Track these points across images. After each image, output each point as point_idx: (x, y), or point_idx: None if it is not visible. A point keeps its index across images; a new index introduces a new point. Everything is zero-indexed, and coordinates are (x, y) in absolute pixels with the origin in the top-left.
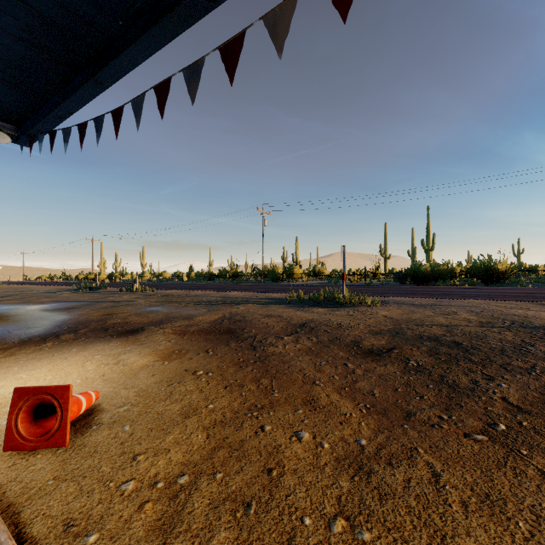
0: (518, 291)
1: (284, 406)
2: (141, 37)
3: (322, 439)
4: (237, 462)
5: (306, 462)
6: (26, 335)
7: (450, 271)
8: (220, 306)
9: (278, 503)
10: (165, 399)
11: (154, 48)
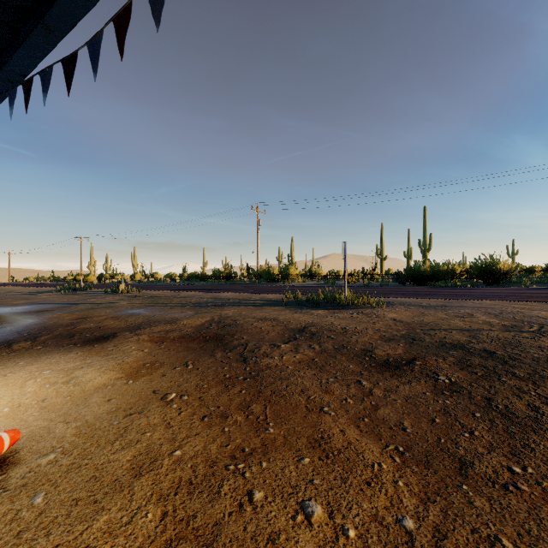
0: (526, 291)
1: (283, 451)
2: None
3: (344, 519)
4: None
5: None
6: None
7: (451, 271)
8: (210, 309)
9: None
10: (114, 441)
11: None
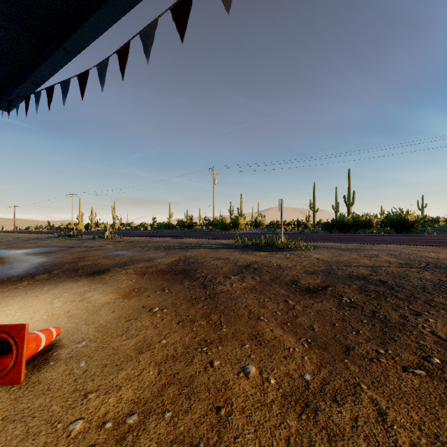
0: (426, 238)
1: (232, 341)
2: (103, 7)
3: (268, 375)
4: (186, 400)
5: (254, 399)
6: (6, 276)
7: (369, 221)
8: (177, 251)
9: (226, 446)
10: (122, 335)
11: (115, 18)
